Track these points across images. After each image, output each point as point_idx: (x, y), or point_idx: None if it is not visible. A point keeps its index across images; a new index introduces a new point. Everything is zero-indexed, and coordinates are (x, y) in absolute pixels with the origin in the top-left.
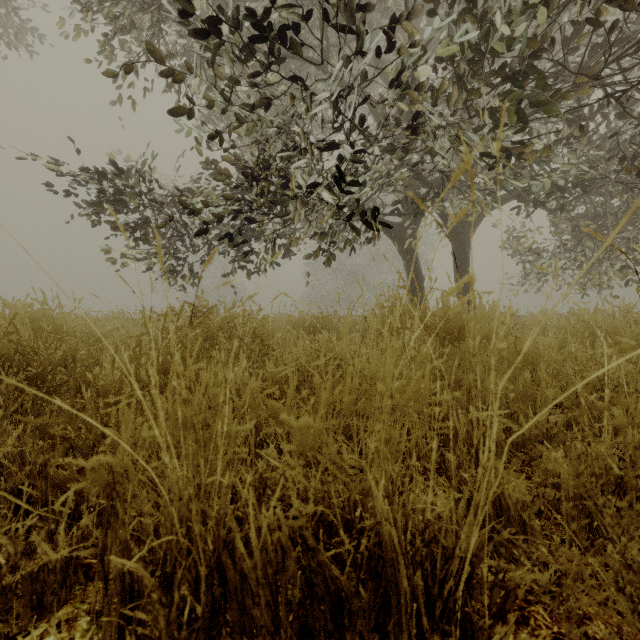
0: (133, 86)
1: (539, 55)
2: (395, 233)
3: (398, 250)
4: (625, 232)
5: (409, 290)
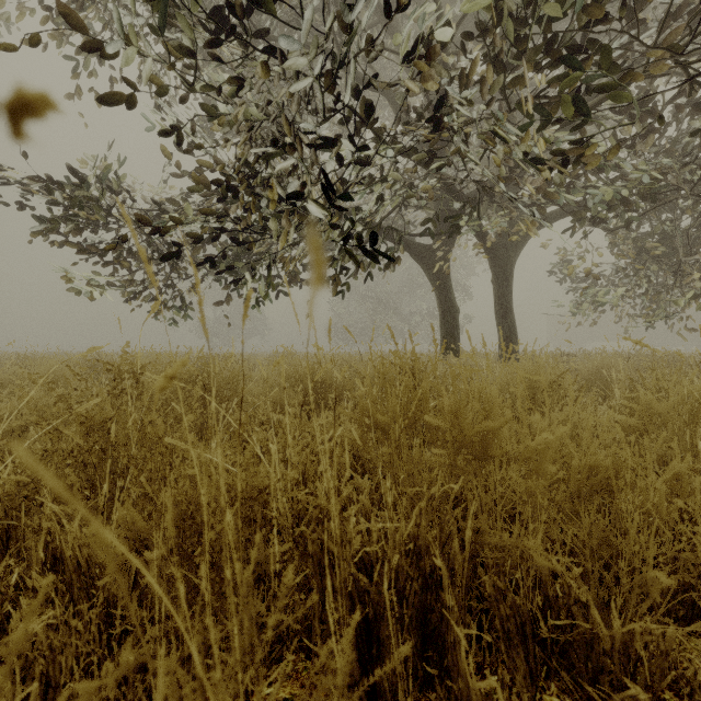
0: (94, 75)
1: (602, 24)
2: (424, 257)
3: (428, 277)
4: (700, 256)
5: (441, 324)
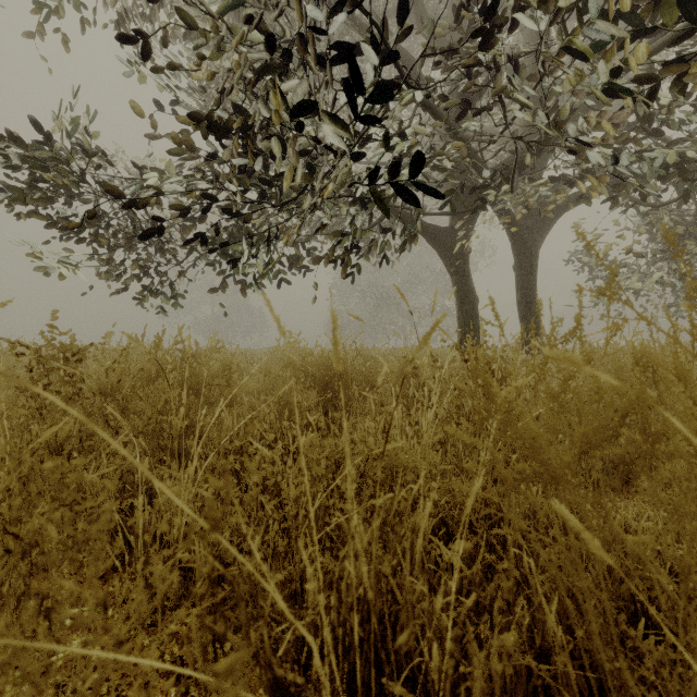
0: (62, 13)
1: None
2: (441, 240)
3: (444, 263)
4: None
5: (459, 315)
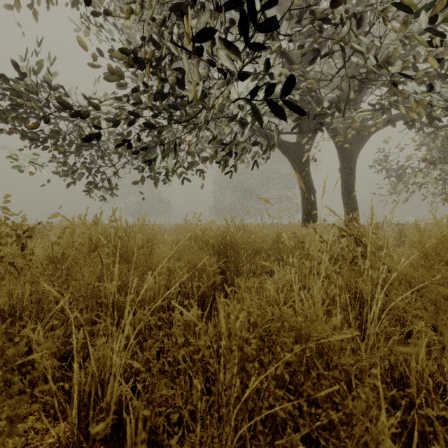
0: None
1: None
2: (291, 151)
3: (293, 167)
4: None
5: (303, 202)
